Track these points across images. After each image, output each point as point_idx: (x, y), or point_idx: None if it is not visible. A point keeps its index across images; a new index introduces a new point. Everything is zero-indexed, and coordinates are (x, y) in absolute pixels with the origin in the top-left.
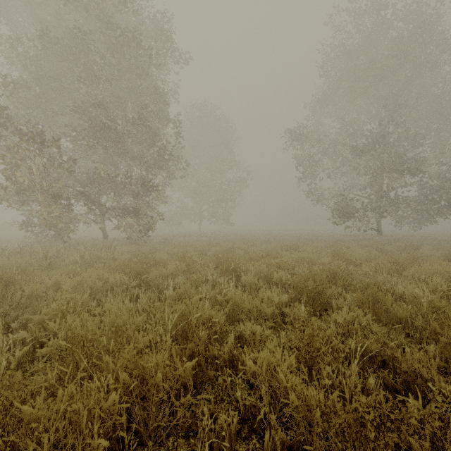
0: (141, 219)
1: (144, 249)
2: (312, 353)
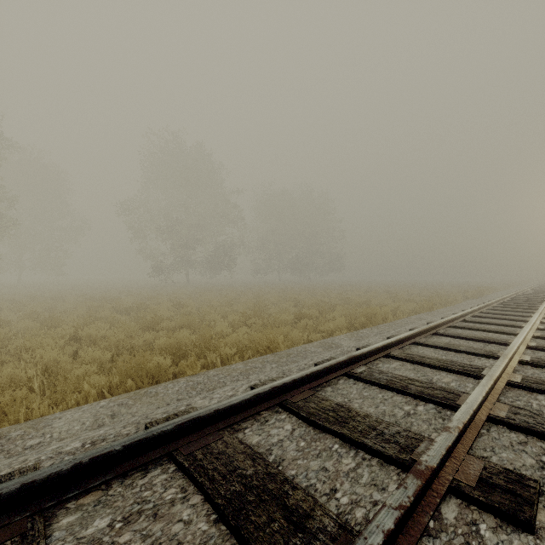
0: None
1: None
2: None
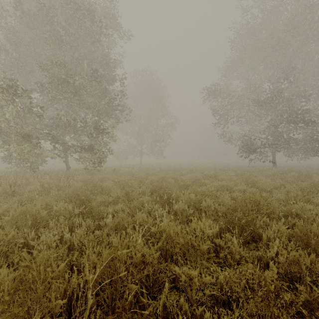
0: (95, 154)
1: (96, 177)
2: (267, 318)
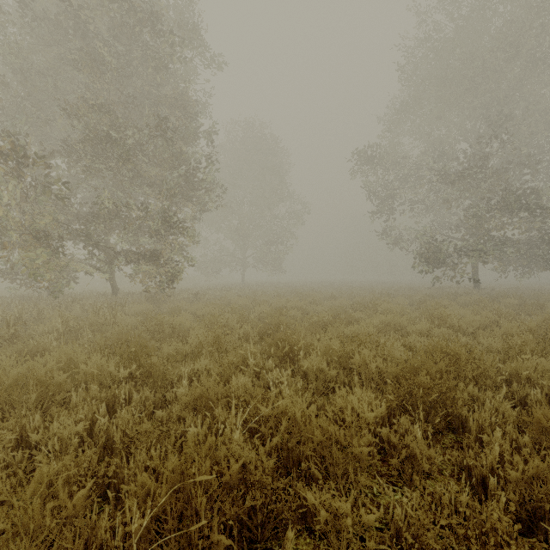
0: (162, 267)
1: (164, 307)
2: None
